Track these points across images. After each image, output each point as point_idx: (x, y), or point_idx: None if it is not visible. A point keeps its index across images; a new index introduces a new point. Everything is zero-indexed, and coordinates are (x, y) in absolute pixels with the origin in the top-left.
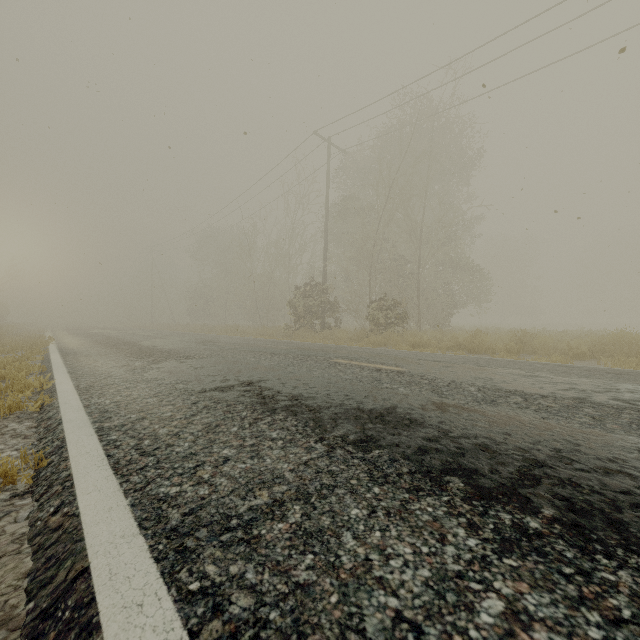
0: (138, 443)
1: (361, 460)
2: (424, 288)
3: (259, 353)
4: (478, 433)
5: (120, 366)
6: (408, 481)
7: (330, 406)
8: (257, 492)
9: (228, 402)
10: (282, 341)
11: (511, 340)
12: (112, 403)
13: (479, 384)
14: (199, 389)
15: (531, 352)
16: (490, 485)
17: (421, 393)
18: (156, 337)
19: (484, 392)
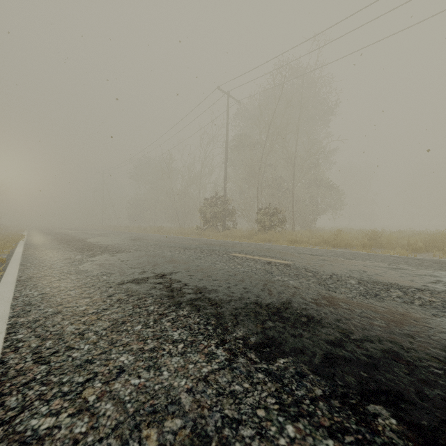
0: (39, 345)
1: (266, 374)
2: (296, 200)
3: (175, 248)
4: (380, 335)
5: (63, 259)
6: (326, 413)
7: (230, 300)
8: (144, 431)
9: (140, 295)
10: (194, 238)
11: (363, 237)
12: (39, 295)
13: (357, 277)
14: (118, 281)
15: (378, 246)
16: (429, 423)
17: (310, 286)
18: (101, 235)
19: (364, 285)
